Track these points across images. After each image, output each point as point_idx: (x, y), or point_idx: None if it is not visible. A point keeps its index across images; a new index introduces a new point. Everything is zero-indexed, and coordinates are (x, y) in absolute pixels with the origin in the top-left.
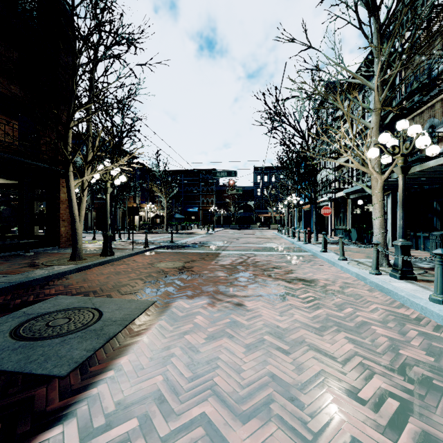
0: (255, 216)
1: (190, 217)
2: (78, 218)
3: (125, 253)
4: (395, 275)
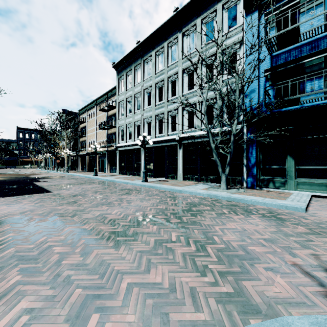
0: (18, 160)
1: None
2: None
3: None
4: (66, 172)
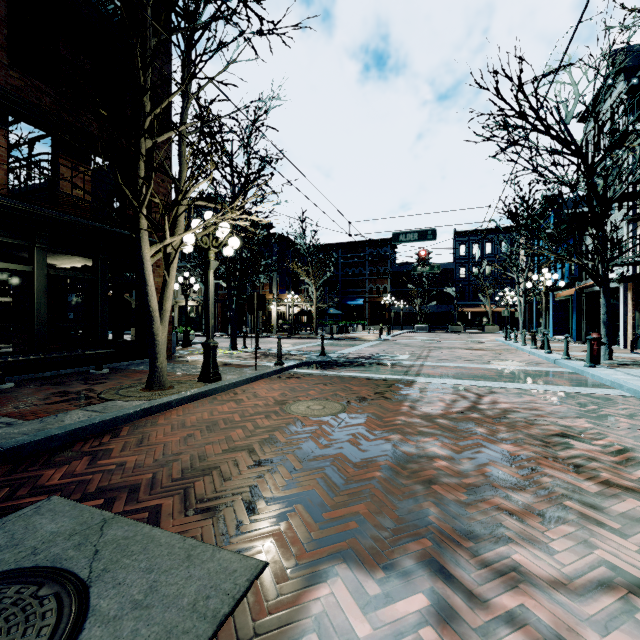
0: (457, 311)
1: (351, 313)
2: (158, 314)
3: (241, 377)
4: None
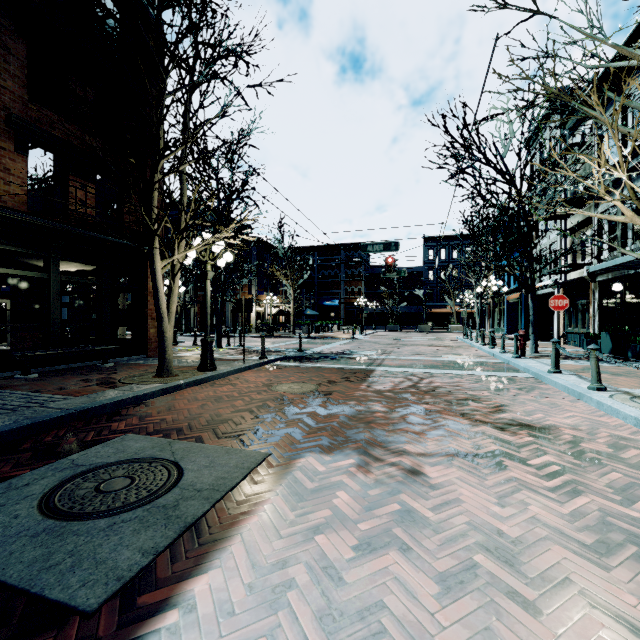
0: (426, 312)
1: (328, 313)
2: (167, 315)
3: (232, 367)
4: None
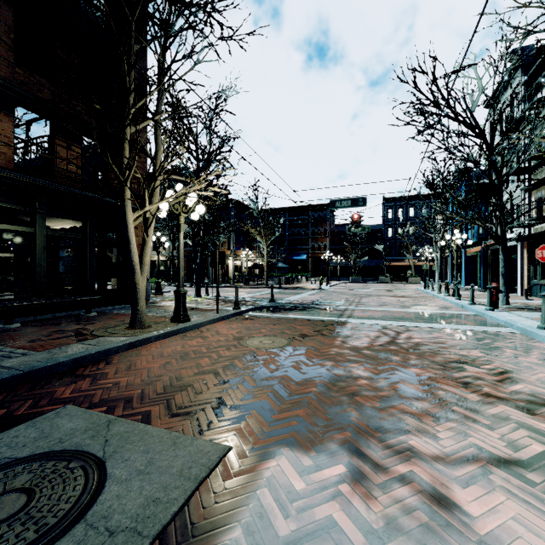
0: (385, 265)
1: (297, 266)
2: (139, 267)
3: (205, 318)
4: None
